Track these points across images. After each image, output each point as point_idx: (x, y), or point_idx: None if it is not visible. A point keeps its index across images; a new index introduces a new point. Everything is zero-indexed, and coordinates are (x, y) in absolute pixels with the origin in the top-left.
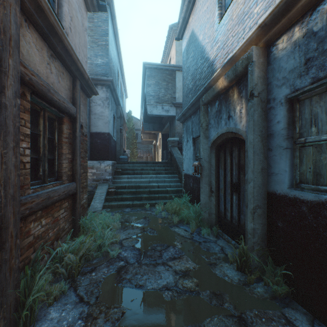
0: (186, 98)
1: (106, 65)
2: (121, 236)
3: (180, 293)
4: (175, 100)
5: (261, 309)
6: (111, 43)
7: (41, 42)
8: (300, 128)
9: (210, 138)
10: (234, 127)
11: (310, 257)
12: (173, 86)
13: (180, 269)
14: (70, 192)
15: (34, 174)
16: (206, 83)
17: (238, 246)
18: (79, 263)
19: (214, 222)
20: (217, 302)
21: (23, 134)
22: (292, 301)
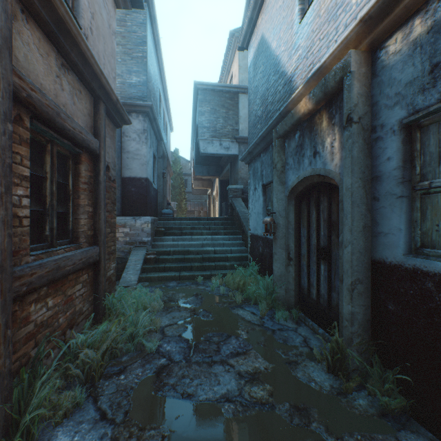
0: (254, 130)
1: (143, 84)
2: (163, 321)
3: (246, 407)
4: (238, 134)
5: (366, 433)
6: (150, 55)
7: (47, 45)
8: (422, 167)
9: (287, 184)
10: (323, 168)
11: (439, 357)
12: (236, 114)
13: (245, 369)
14: (90, 259)
15: (38, 235)
16: (282, 107)
17: (328, 337)
18: (101, 362)
19: (294, 301)
20: (300, 420)
21: (18, 175)
22: (410, 420)
